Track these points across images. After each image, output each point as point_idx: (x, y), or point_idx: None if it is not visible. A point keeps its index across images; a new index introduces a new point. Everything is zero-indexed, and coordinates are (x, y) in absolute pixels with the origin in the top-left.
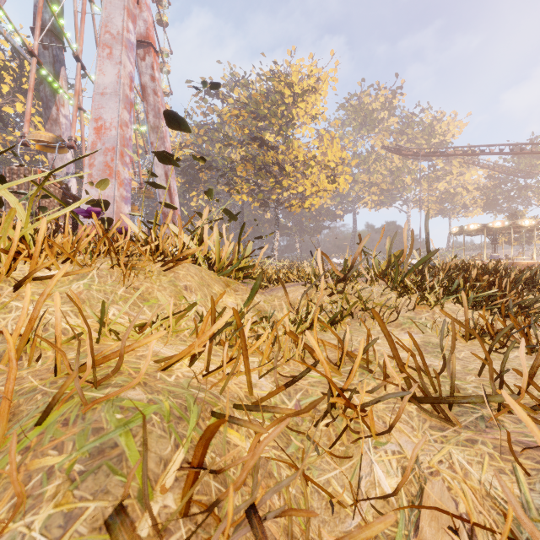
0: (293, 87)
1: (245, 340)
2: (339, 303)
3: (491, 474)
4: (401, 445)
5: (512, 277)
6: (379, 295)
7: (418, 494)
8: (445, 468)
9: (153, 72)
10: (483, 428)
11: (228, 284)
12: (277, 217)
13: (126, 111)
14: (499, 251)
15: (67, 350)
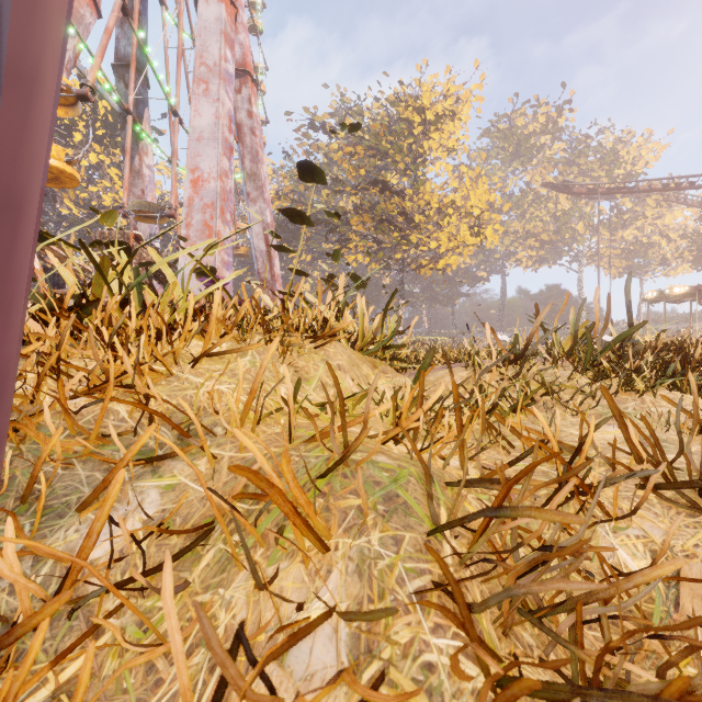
0: (424, 112)
1: (460, 417)
2: (518, 388)
3: None
4: (645, 530)
5: None
6: (565, 380)
7: (674, 575)
8: None
9: (250, 106)
10: None
11: (375, 365)
12: (401, 282)
13: (226, 158)
14: None
15: (267, 426)
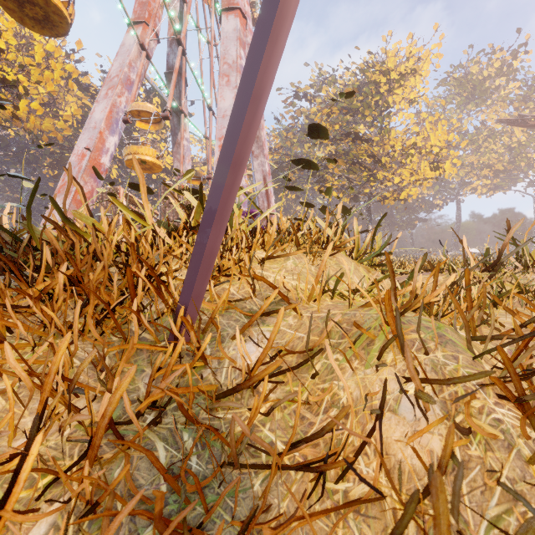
0: (389, 74)
1: (470, 295)
2: (495, 287)
3: None
4: None
5: None
6: None
7: None
8: None
9: None
10: None
11: (368, 270)
12: (369, 211)
13: None
14: None
15: (320, 301)
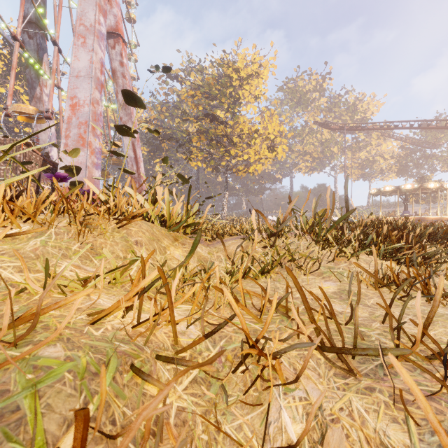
0: (239, 72)
1: (170, 295)
2: (270, 255)
3: (385, 423)
4: (307, 391)
5: (417, 232)
6: (305, 248)
7: (320, 441)
8: (344, 416)
9: (121, 58)
10: (381, 376)
11: (176, 239)
12: (226, 180)
13: (98, 91)
14: (410, 209)
15: (13, 303)
